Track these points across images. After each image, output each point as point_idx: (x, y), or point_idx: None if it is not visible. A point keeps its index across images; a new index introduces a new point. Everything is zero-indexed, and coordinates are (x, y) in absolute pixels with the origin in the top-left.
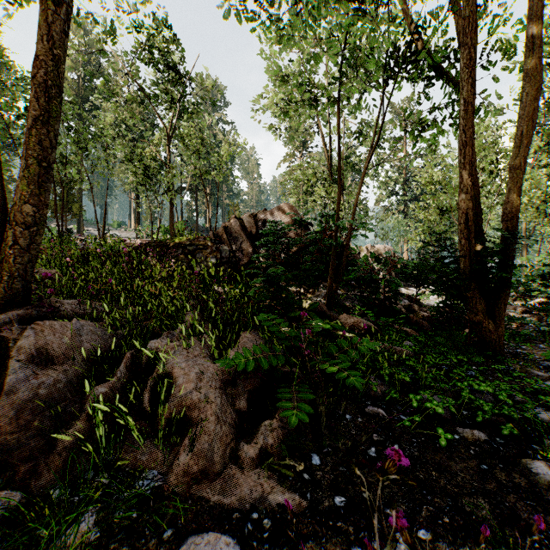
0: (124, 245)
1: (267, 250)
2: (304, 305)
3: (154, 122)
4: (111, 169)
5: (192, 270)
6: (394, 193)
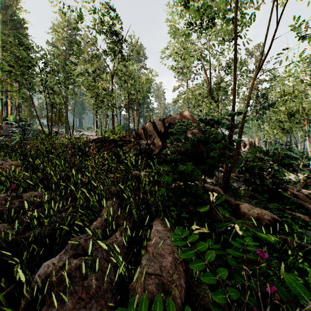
0: (82, 140)
1: (172, 143)
2: (211, 198)
3: (105, 70)
4: (76, 95)
5: (120, 158)
6: (249, 105)
